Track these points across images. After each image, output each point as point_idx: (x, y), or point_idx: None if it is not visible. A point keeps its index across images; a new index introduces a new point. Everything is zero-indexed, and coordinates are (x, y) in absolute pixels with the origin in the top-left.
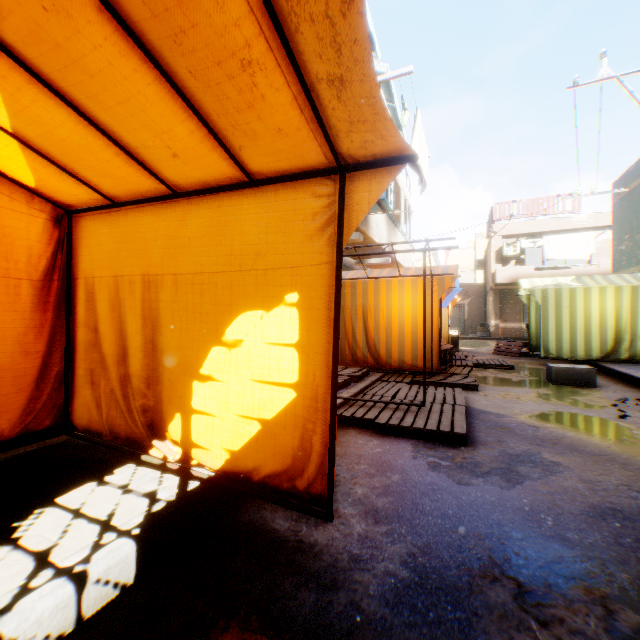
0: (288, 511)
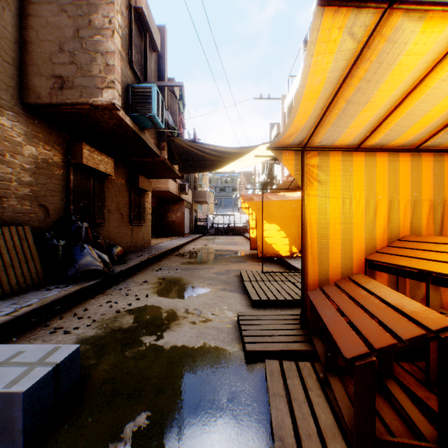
0: (269, 263)
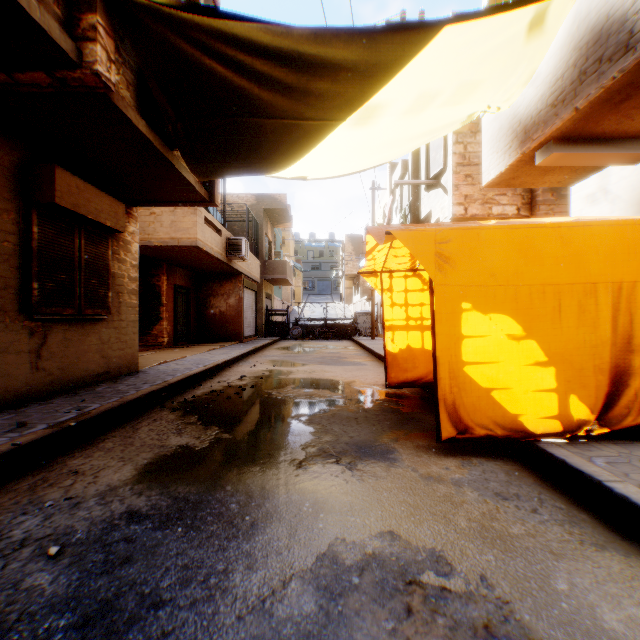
0: (488, 466)
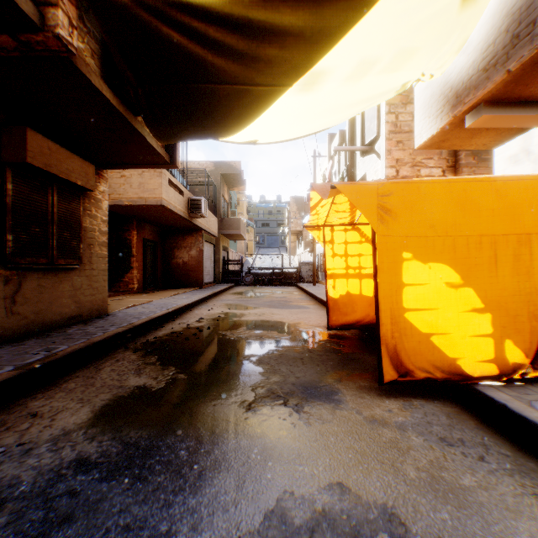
0: (429, 408)
